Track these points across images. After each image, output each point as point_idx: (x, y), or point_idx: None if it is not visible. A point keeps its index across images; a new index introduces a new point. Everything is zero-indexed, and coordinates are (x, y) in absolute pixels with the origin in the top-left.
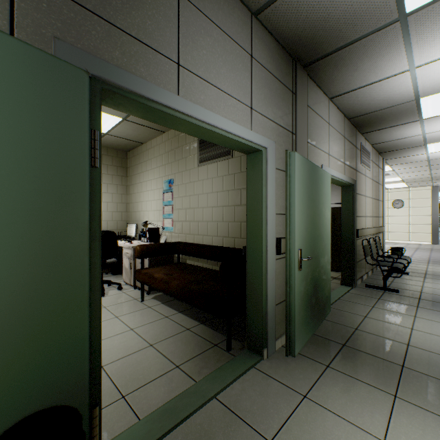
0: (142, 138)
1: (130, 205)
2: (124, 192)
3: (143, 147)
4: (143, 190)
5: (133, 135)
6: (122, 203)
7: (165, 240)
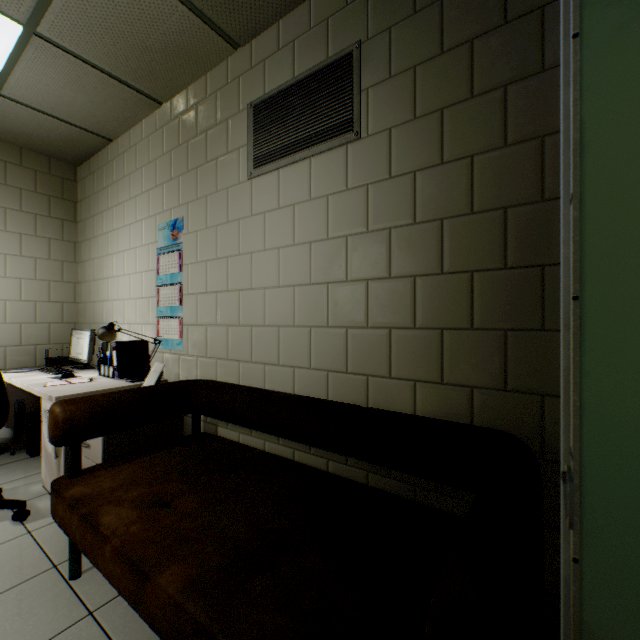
0: (105, 121)
1: (84, 288)
2: (67, 256)
3: (111, 150)
4: (111, 252)
5: (78, 107)
6: (63, 283)
7: (159, 376)
